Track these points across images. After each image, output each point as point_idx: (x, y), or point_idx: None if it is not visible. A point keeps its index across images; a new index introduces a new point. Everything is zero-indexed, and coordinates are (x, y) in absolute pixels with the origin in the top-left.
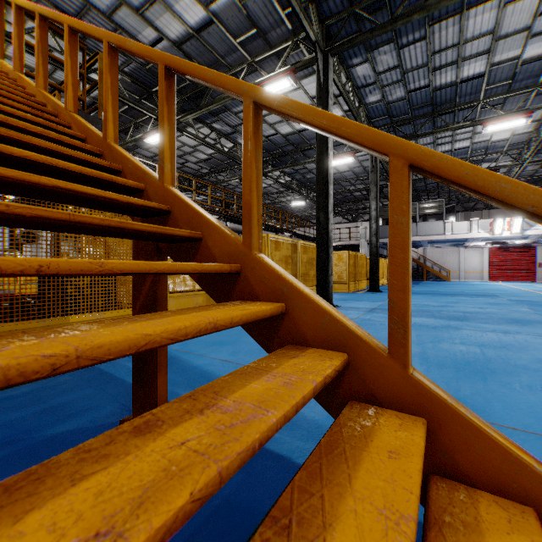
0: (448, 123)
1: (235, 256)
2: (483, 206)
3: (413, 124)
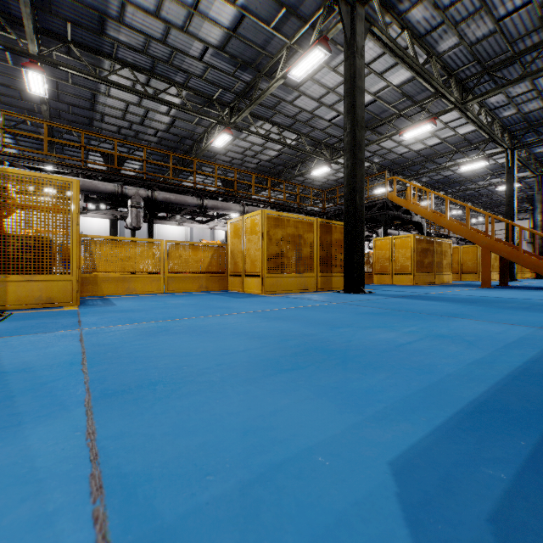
0: None
1: (531, 255)
2: None
3: None
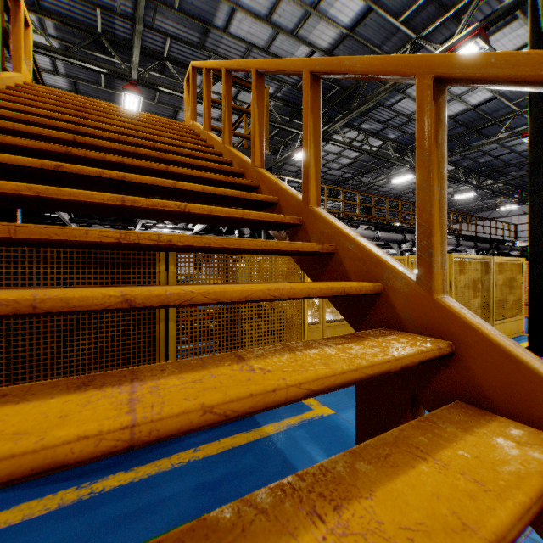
0: None
1: None
2: None
3: None
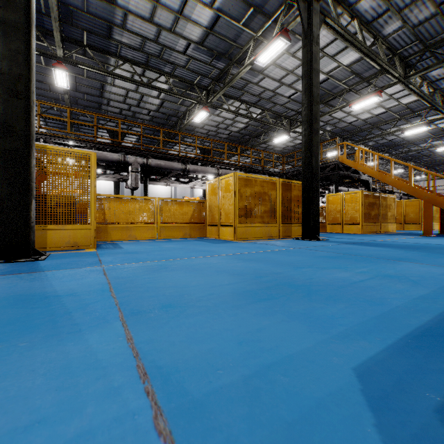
0: None
1: None
2: None
3: None
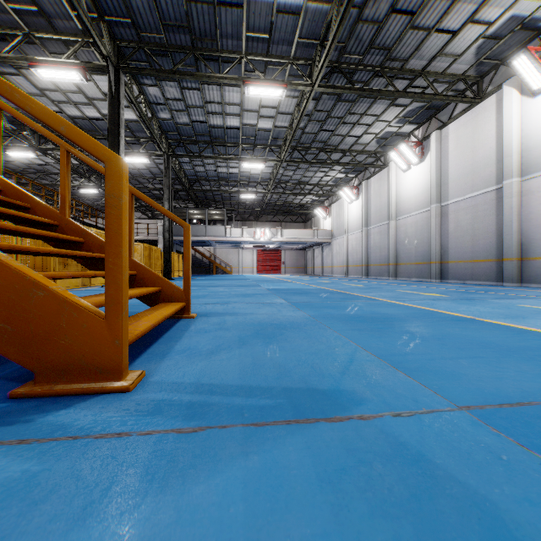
0: (221, 153)
1: (56, 218)
2: (253, 218)
3: (198, 146)
